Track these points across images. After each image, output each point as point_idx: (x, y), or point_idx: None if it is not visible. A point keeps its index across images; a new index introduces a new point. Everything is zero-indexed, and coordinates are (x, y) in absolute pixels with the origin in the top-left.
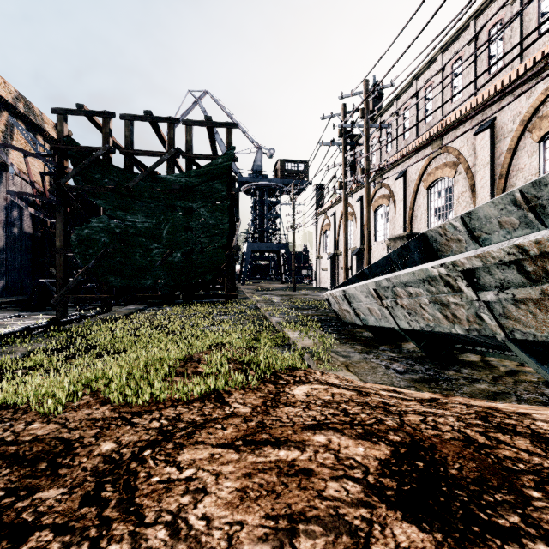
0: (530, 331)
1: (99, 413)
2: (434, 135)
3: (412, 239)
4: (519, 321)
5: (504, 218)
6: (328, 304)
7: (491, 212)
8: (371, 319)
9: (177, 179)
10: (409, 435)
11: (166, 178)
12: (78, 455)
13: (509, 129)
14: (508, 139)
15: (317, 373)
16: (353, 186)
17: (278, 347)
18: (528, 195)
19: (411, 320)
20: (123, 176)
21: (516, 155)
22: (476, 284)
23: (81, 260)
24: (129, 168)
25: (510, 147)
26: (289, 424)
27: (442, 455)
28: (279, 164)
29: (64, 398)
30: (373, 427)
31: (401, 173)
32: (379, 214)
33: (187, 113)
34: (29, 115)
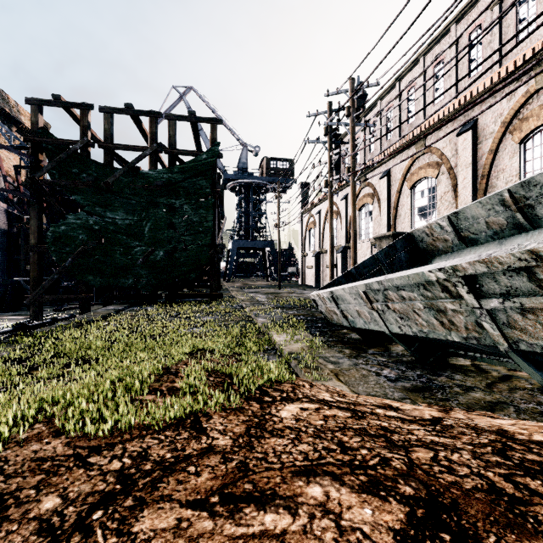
0: (538, 343)
1: (50, 449)
2: (417, 136)
3: (398, 239)
4: (525, 331)
5: (492, 218)
6: (315, 304)
7: (479, 212)
8: (360, 322)
9: (159, 175)
10: (423, 484)
11: (148, 174)
12: (8, 519)
13: (491, 130)
14: (489, 140)
15: (306, 386)
16: (338, 185)
17: (263, 352)
18: (517, 195)
19: (403, 325)
20: (102, 171)
21: (498, 156)
22: (478, 290)
23: (58, 258)
24: (109, 163)
25: (492, 149)
26: (277, 465)
27: (470, 520)
28: (264, 162)
29: (7, 431)
30: (378, 472)
31: (385, 173)
32: (363, 213)
33: (171, 109)
34: (4, 106)
